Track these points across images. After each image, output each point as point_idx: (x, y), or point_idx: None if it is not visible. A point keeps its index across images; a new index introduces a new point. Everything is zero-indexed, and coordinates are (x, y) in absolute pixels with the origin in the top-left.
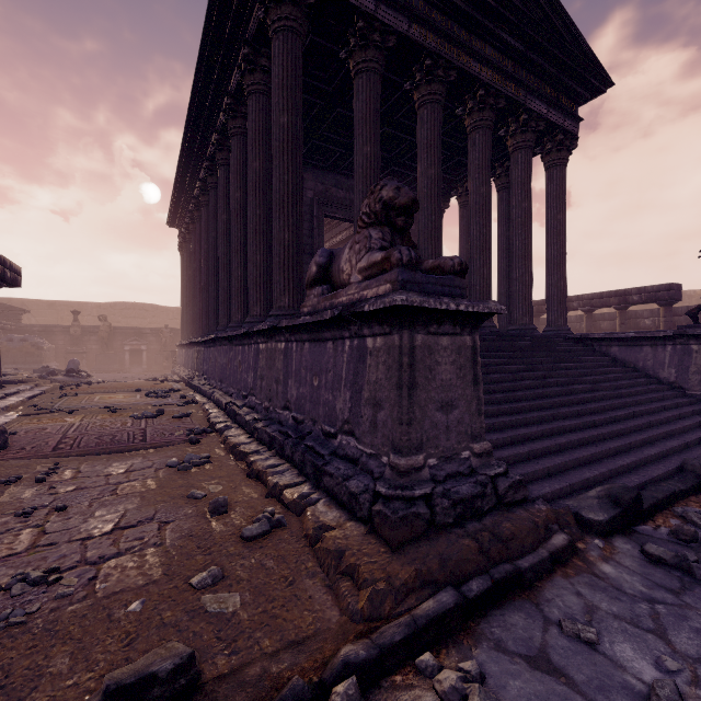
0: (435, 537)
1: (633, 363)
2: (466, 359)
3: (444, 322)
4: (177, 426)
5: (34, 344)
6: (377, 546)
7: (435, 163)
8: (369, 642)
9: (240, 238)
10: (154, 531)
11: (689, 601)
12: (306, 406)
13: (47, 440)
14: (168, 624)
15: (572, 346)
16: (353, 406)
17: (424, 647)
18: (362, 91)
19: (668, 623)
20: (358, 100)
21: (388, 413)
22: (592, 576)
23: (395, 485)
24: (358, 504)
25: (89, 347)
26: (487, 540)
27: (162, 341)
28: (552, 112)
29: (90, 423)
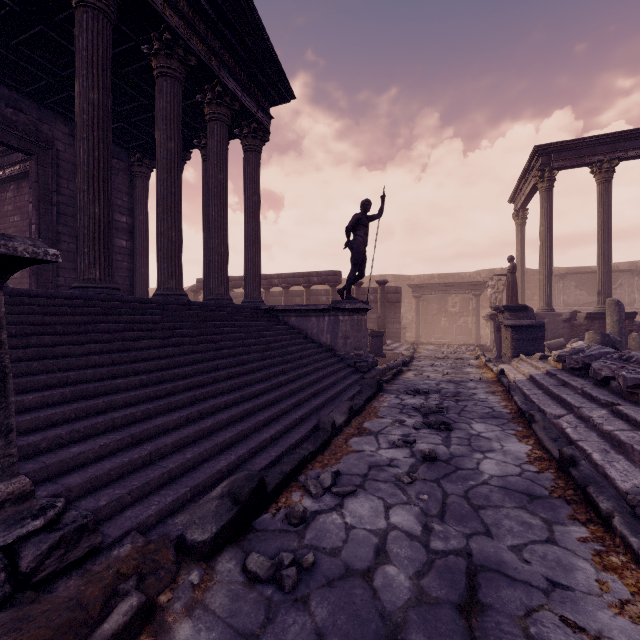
0: None
1: (305, 330)
2: None
3: None
4: None
5: None
6: None
7: (99, 87)
8: None
9: None
10: None
11: None
12: None
13: None
14: None
15: (261, 316)
16: None
17: None
18: None
19: None
20: None
21: None
22: None
23: None
24: None
25: None
26: None
27: None
28: (246, 97)
29: None
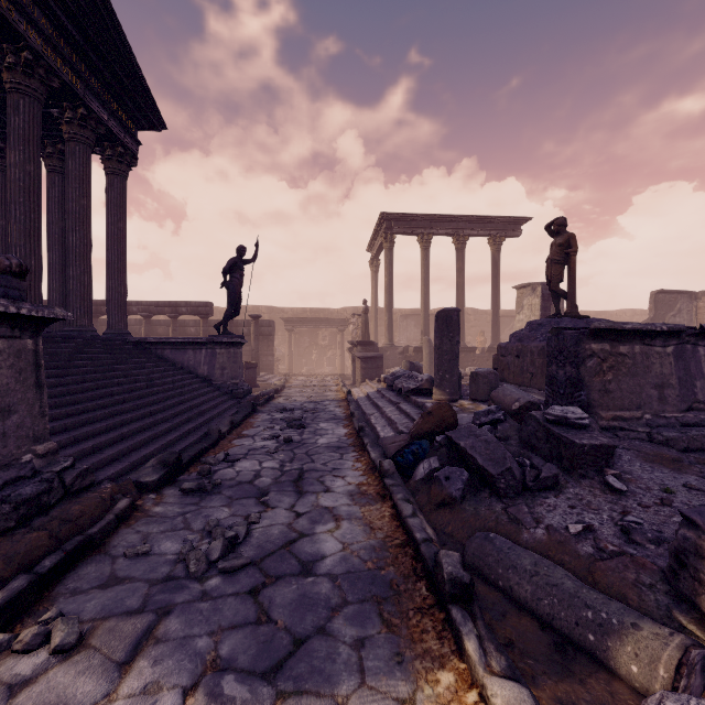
0: None
1: (181, 363)
2: (27, 363)
3: None
4: None
5: None
6: None
7: None
8: None
9: None
10: None
11: (204, 505)
12: None
13: None
14: None
15: (133, 349)
16: None
17: None
18: None
19: (192, 520)
20: None
21: None
22: (148, 518)
23: None
24: None
25: None
26: (58, 526)
27: None
28: (114, 122)
29: None
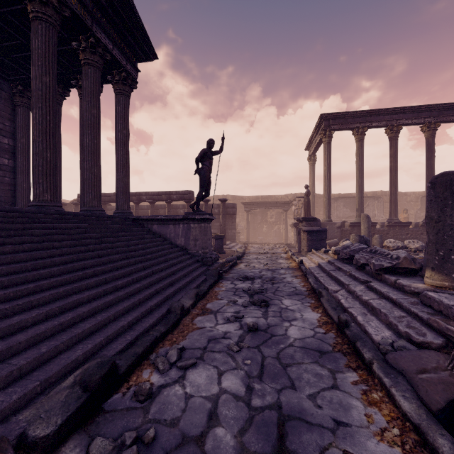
0: None
1: (165, 235)
2: None
3: None
4: None
5: None
6: None
7: None
8: None
9: None
10: None
11: None
12: None
13: None
14: None
15: (129, 224)
16: None
17: None
18: None
19: None
20: None
21: None
22: None
23: None
24: None
25: None
26: None
27: None
28: (117, 51)
29: None
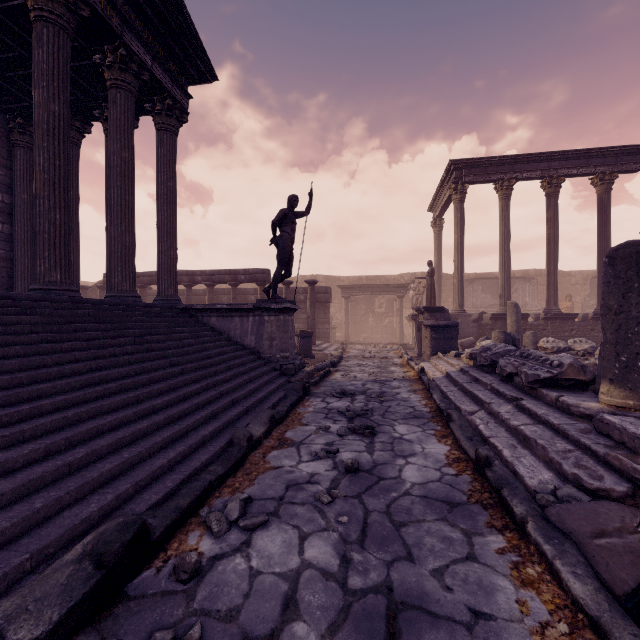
0: None
1: (227, 332)
2: None
3: None
4: None
5: None
6: None
7: None
8: None
9: None
10: None
11: None
12: None
13: None
14: None
15: (176, 316)
16: None
17: None
18: None
19: None
20: None
21: None
22: None
23: None
24: None
25: None
26: None
27: None
28: (159, 68)
29: None
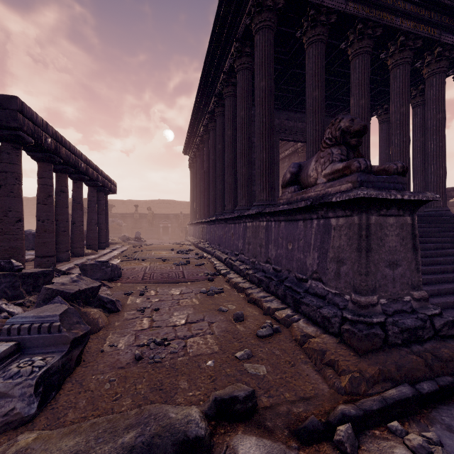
0: (389, 351)
1: None
2: (406, 233)
3: (391, 207)
4: (199, 270)
5: (118, 223)
6: (347, 351)
7: (365, 96)
8: (355, 406)
9: (230, 158)
10: (207, 326)
11: None
12: (282, 262)
13: (138, 274)
14: (230, 375)
15: None
16: (320, 262)
17: (392, 418)
18: (312, 56)
19: None
20: (309, 62)
21: (349, 267)
22: None
23: (358, 314)
24: (330, 324)
25: (142, 225)
26: (430, 358)
27: (179, 221)
28: None
29: (154, 266)
